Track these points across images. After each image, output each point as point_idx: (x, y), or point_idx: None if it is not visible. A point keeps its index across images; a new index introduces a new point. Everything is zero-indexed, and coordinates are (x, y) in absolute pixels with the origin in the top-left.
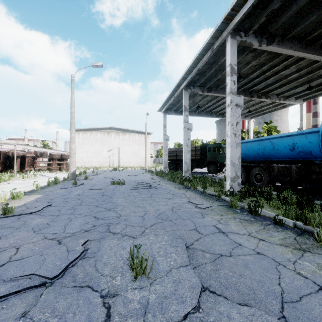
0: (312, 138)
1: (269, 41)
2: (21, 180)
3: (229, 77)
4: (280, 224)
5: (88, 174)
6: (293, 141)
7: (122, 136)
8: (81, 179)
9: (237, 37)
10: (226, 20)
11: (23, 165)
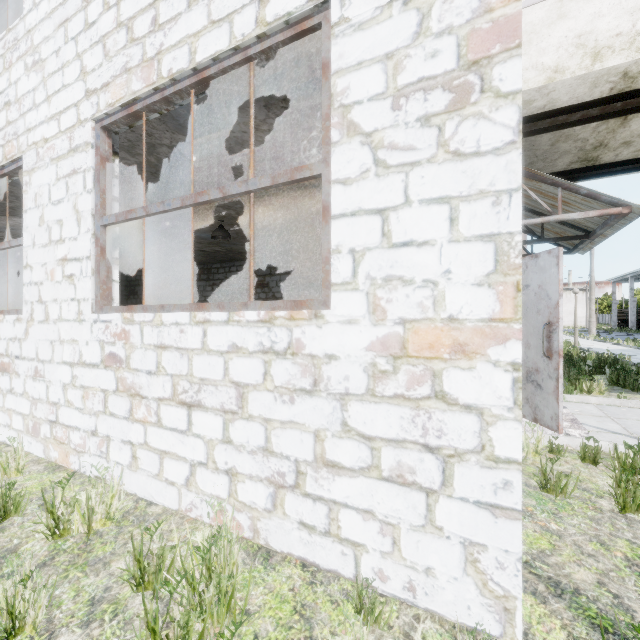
0: None
1: None
2: None
3: None
4: None
5: None
6: None
7: None
8: None
9: None
10: None
11: None
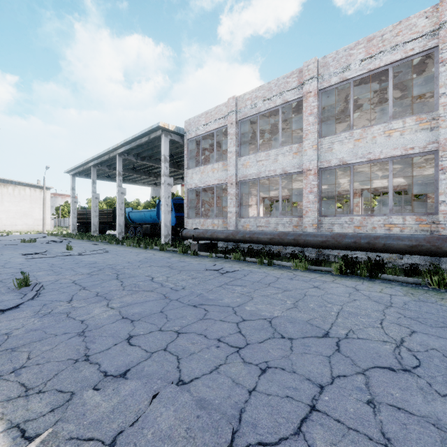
0: (155, 213)
1: (142, 159)
2: None
3: (117, 177)
4: (123, 245)
5: None
6: (150, 213)
7: (1, 189)
8: None
9: (122, 156)
10: (114, 149)
11: None
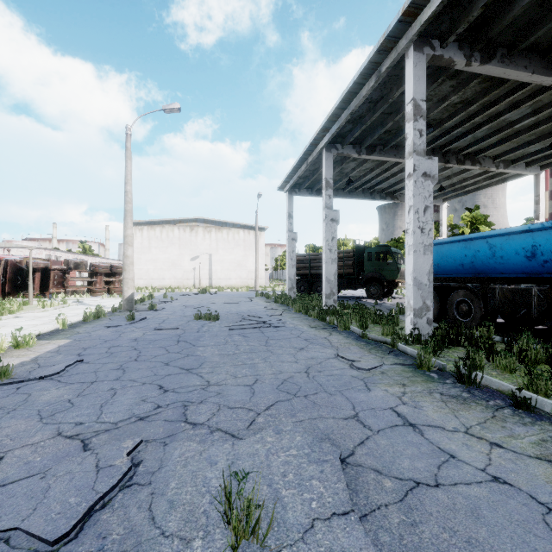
0: None
1: (486, 55)
2: (39, 311)
3: (410, 124)
4: (525, 408)
5: (156, 300)
6: (532, 241)
7: (216, 234)
8: (143, 310)
9: (425, 49)
10: (405, 16)
11: (45, 284)
